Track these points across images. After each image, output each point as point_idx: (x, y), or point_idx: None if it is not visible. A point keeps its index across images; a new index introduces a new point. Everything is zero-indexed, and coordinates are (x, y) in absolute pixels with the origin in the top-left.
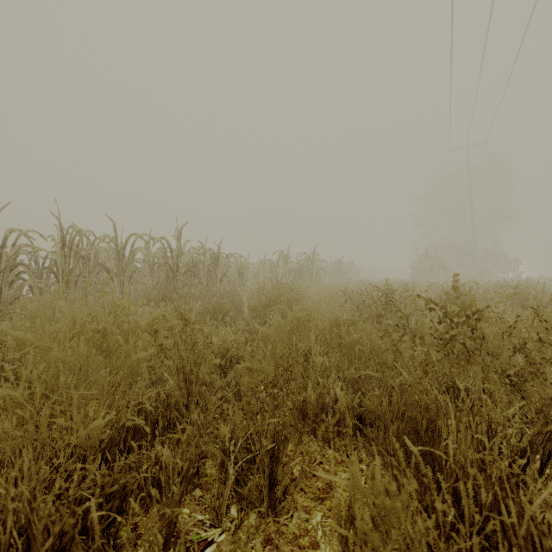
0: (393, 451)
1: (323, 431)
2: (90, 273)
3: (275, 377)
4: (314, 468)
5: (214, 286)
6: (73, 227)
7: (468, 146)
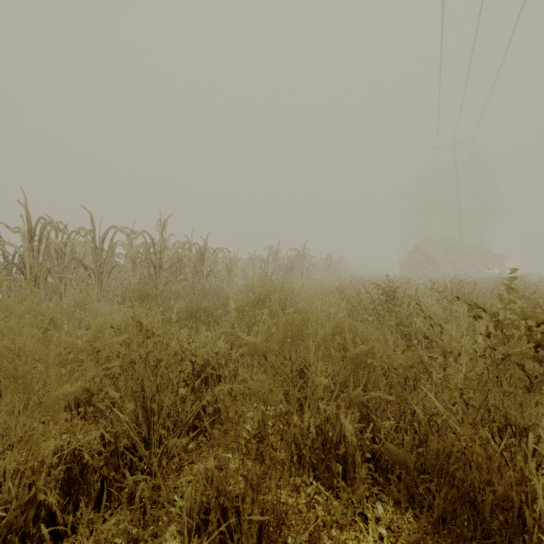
0: (418, 502)
1: (325, 471)
2: (65, 269)
3: (262, 430)
4: (316, 535)
5: (200, 283)
6: (44, 218)
7: (455, 144)
